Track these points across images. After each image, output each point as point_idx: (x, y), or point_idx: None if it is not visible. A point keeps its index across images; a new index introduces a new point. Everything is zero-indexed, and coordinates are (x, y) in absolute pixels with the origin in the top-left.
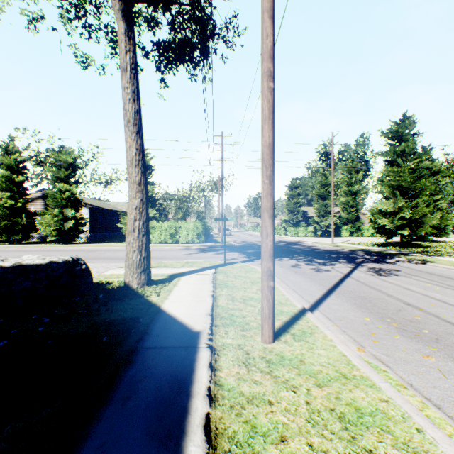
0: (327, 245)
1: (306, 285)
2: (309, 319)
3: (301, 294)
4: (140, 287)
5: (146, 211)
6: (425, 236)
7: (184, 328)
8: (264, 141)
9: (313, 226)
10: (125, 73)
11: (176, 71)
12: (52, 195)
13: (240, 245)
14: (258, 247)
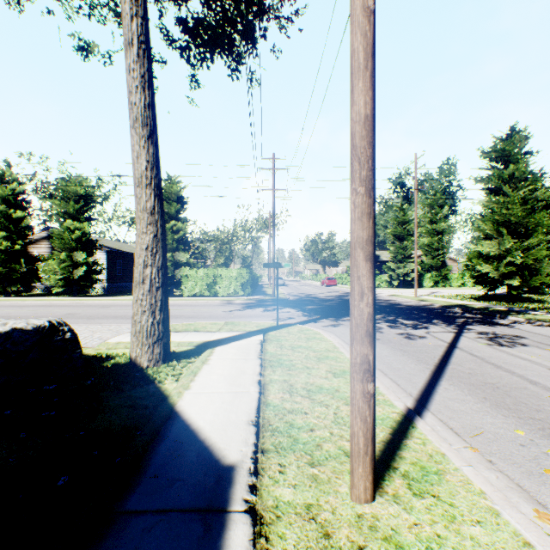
0: (409, 299)
1: (398, 362)
2: (425, 436)
3: (394, 378)
4: (153, 365)
5: (162, 252)
6: (541, 287)
7: (206, 456)
8: (355, 112)
9: (388, 274)
10: (130, 48)
11: (210, 62)
12: (58, 235)
13: (296, 298)
14: (320, 301)
